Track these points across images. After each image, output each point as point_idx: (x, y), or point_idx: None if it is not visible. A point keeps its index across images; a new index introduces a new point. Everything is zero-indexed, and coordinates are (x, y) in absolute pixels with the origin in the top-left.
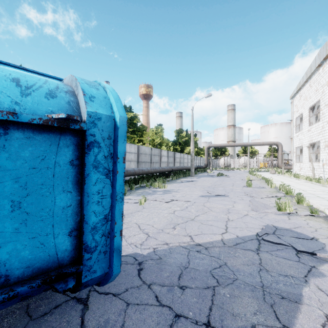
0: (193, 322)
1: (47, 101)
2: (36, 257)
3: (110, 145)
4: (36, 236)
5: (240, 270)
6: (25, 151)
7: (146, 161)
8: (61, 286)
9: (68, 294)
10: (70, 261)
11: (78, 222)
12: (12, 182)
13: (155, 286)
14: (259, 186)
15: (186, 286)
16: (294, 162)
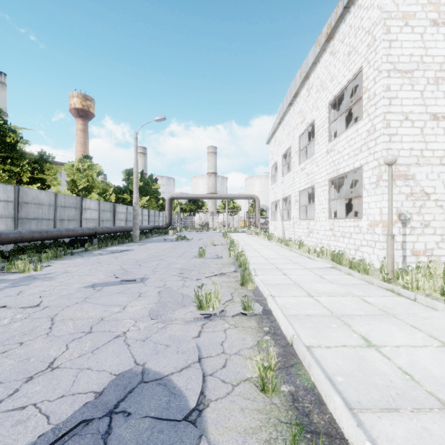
0: None
1: None
2: None
3: None
4: None
5: None
6: None
7: (41, 217)
8: None
9: None
10: None
11: None
12: None
13: None
14: (216, 255)
15: None
16: (270, 220)
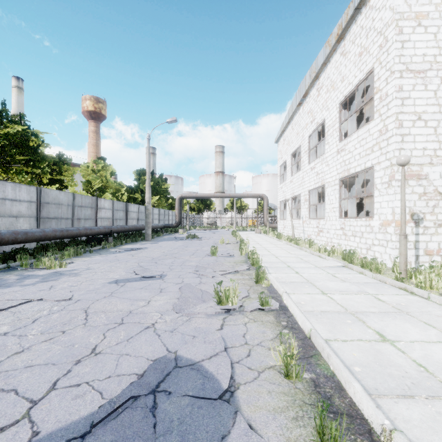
0: None
1: None
2: None
3: None
4: None
5: None
6: None
7: (60, 216)
8: None
9: None
10: None
11: None
12: None
13: None
14: (228, 253)
15: None
16: (279, 219)
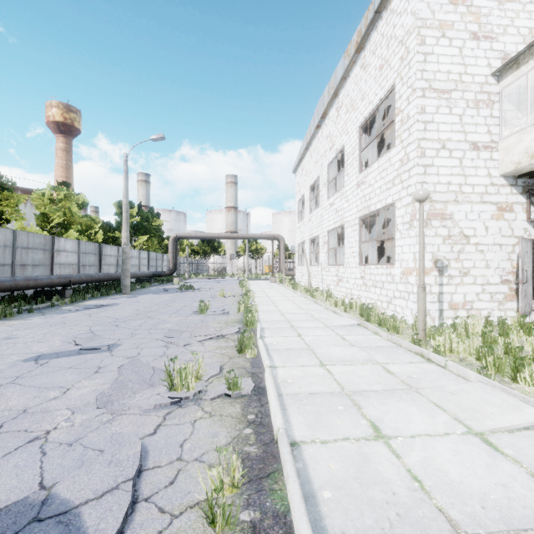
0: None
1: None
2: None
3: None
4: None
5: None
6: None
7: None
8: None
9: None
10: None
11: None
12: None
13: None
14: (222, 310)
15: None
16: (297, 265)
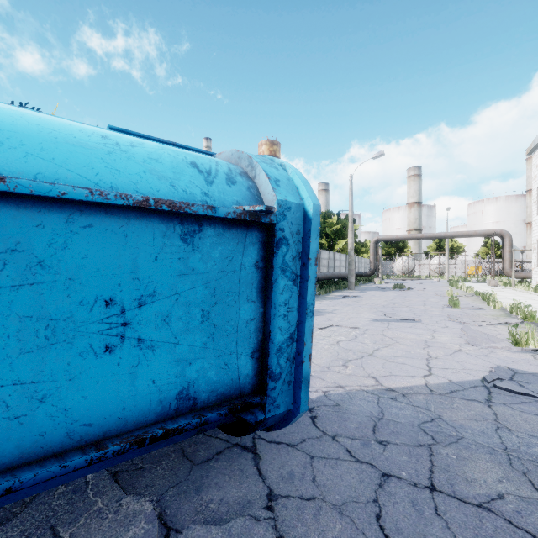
0: (410, 483)
1: (230, 188)
2: (220, 379)
3: (299, 242)
4: (221, 354)
5: (465, 427)
6: (215, 251)
7: None
8: (250, 417)
9: (228, 440)
10: (251, 389)
11: (260, 340)
12: (202, 287)
13: (341, 438)
14: (472, 306)
15: (388, 441)
16: (534, 265)
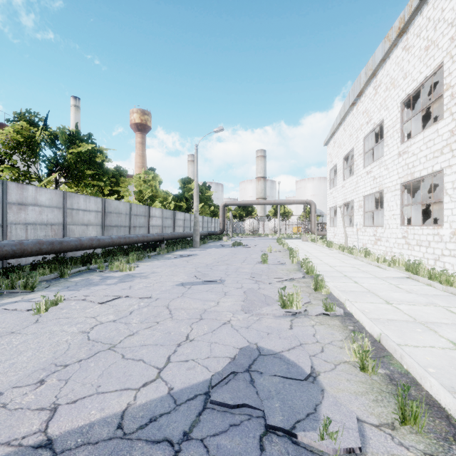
0: None
1: None
2: None
3: None
4: None
5: None
6: None
7: (120, 224)
8: None
9: None
10: None
11: None
12: None
13: None
14: (278, 261)
15: None
16: (328, 226)
